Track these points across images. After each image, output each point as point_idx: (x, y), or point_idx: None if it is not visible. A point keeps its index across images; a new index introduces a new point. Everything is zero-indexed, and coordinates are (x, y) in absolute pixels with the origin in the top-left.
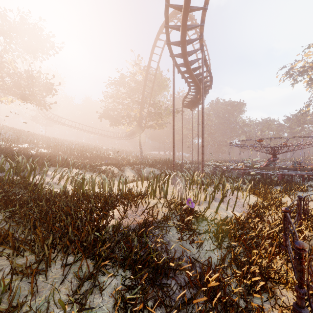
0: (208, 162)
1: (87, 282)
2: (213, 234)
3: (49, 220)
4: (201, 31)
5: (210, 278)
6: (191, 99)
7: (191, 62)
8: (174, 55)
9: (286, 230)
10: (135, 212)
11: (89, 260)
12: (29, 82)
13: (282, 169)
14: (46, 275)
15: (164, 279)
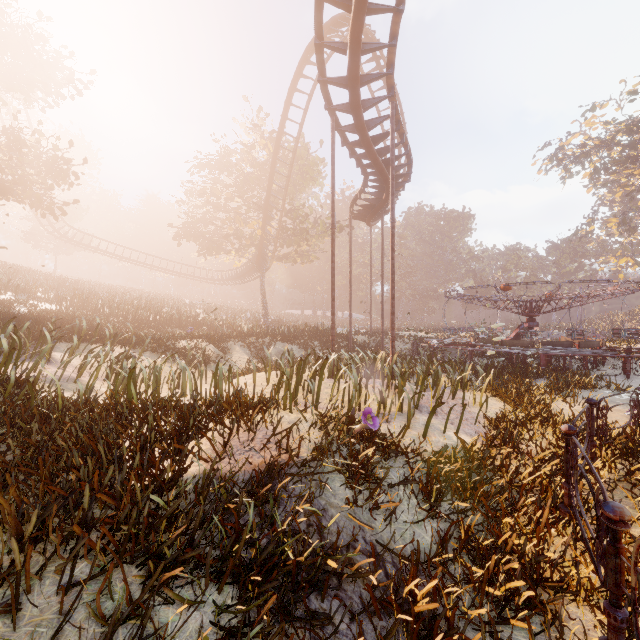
0: (401, 331)
1: (124, 627)
2: (420, 485)
3: (43, 469)
4: (390, 57)
5: (417, 590)
6: (370, 202)
7: (369, 123)
8: (334, 108)
9: (570, 473)
10: (250, 444)
11: (133, 568)
12: (14, 154)
13: (547, 345)
14: (13, 618)
15: (315, 598)
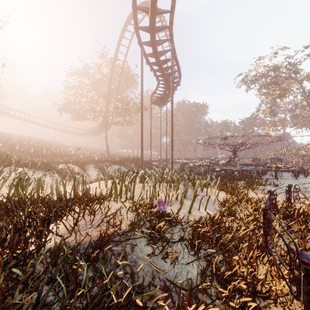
0: (175, 159)
1: None
2: (189, 241)
3: None
4: (171, 18)
5: None
6: (160, 95)
7: (160, 53)
8: (142, 43)
9: (267, 230)
10: (90, 223)
11: None
12: None
13: (242, 165)
14: None
15: None
